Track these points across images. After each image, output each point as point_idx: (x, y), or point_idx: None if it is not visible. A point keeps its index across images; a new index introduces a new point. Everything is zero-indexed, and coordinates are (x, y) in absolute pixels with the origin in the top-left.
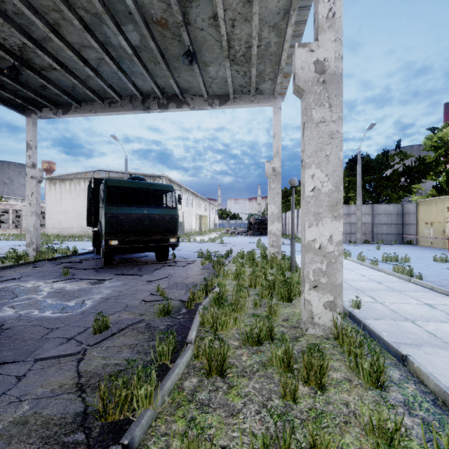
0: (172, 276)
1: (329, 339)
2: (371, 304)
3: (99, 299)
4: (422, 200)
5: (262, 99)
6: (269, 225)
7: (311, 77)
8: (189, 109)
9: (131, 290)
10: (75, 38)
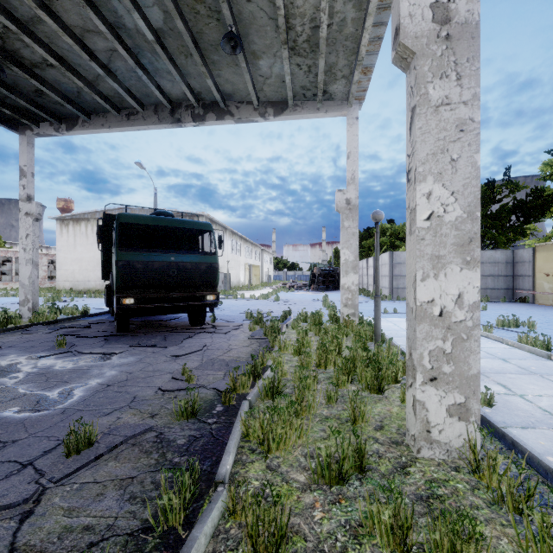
0: (208, 347)
1: (460, 471)
2: (506, 397)
3: (96, 386)
4: (541, 244)
5: (331, 106)
6: (342, 277)
7: (427, 30)
8: (234, 121)
9: (146, 371)
10: (74, 19)
